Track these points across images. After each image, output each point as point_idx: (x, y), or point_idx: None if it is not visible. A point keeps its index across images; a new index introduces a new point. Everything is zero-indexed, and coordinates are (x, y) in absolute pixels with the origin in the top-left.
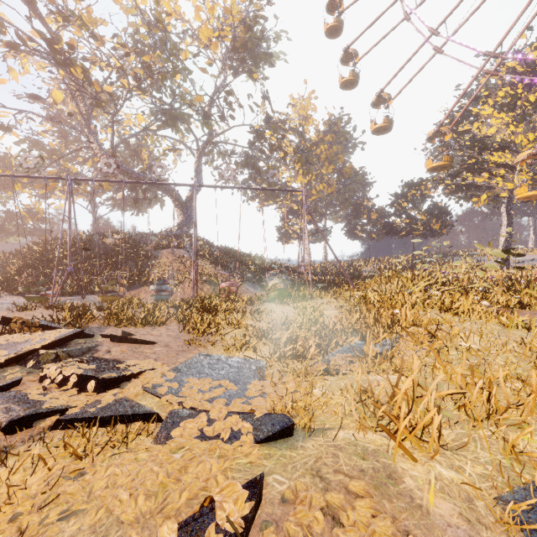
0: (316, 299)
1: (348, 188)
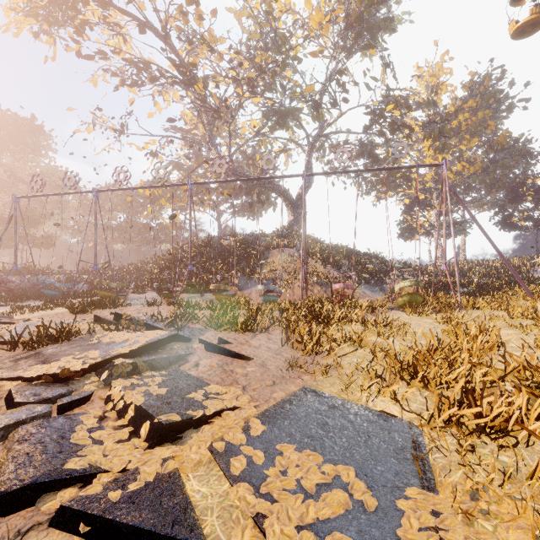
0: (468, 309)
1: (501, 163)
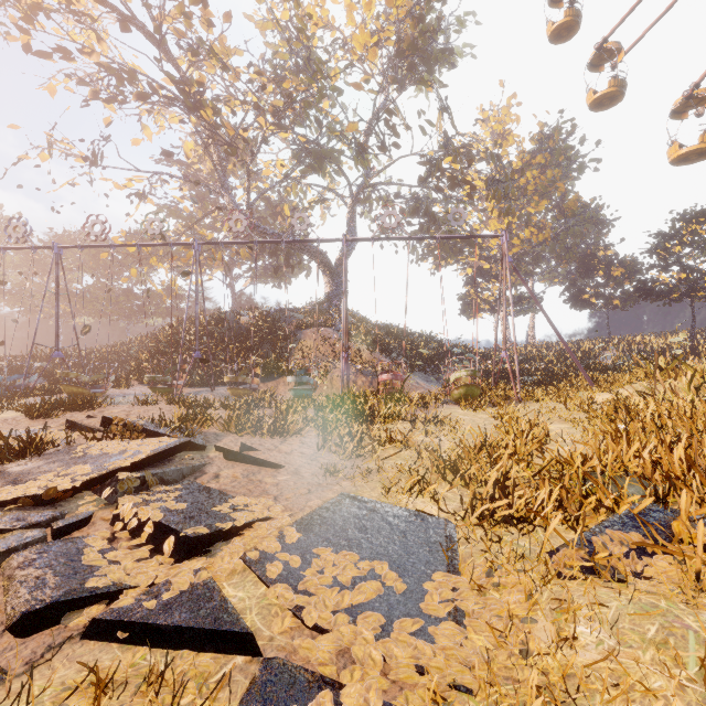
0: (527, 401)
1: (572, 231)
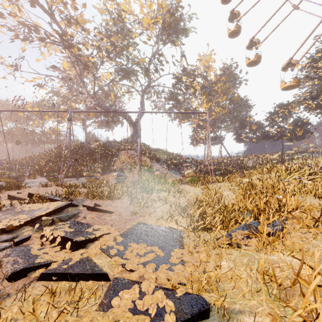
0: (216, 182)
1: (236, 110)
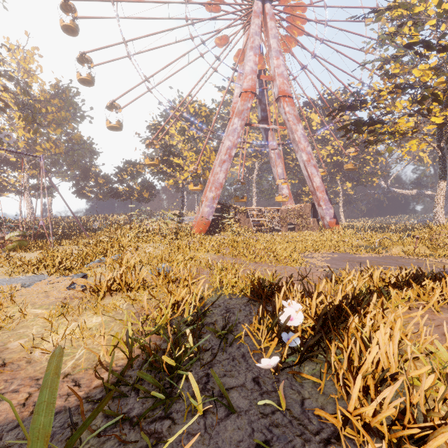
0: (57, 246)
1: (77, 152)
